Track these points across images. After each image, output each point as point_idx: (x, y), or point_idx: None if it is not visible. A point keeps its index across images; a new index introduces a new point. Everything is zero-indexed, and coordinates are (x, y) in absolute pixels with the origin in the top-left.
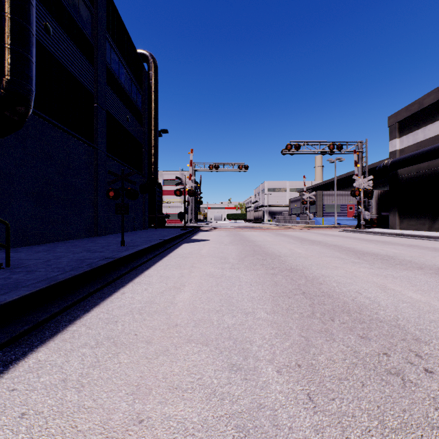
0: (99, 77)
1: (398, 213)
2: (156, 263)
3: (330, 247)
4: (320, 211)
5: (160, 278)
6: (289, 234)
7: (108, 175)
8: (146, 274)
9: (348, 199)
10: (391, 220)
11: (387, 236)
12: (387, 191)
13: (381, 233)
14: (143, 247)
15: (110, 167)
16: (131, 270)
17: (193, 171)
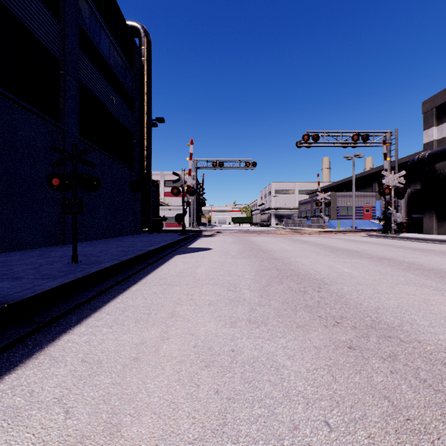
0: (66, 35)
1: (436, 215)
2: (110, 301)
3: (383, 261)
4: (334, 214)
5: (74, 369)
6: (308, 240)
7: (83, 166)
8: (54, 349)
9: (365, 201)
10: (426, 223)
11: (433, 244)
12: (418, 189)
13: (421, 239)
14: (102, 266)
15: (87, 156)
16: (32, 332)
17: (194, 168)
